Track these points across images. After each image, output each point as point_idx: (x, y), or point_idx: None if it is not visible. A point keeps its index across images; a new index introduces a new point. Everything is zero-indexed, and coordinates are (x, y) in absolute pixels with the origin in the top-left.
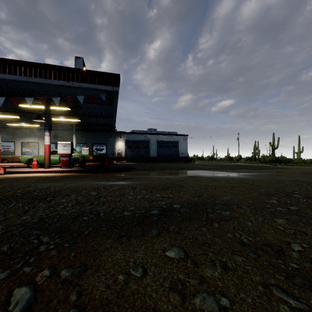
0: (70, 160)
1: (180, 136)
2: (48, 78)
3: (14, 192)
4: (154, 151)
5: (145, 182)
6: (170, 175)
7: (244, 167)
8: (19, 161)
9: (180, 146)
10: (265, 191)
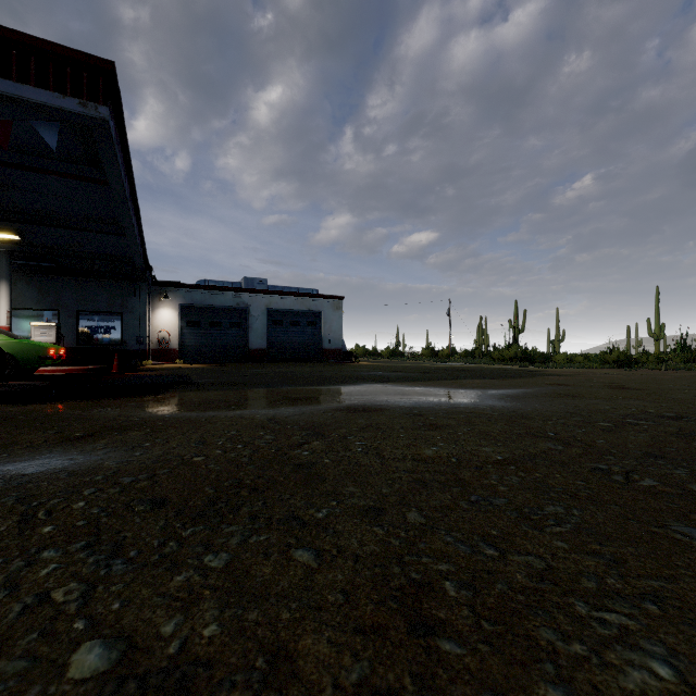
0: None
1: (325, 300)
2: None
3: None
4: (259, 335)
5: (161, 453)
6: (289, 404)
7: (471, 373)
8: None
9: (324, 322)
10: (675, 492)
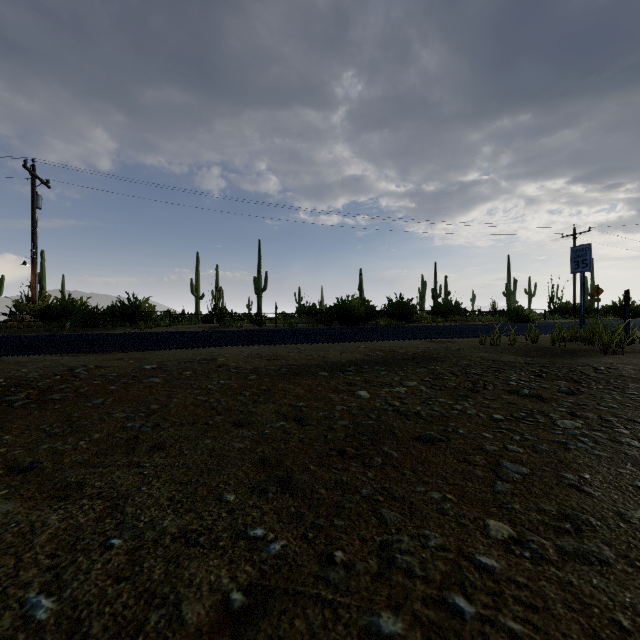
0: None
1: None
2: None
3: None
4: None
5: None
6: None
7: None
8: None
9: None
10: None
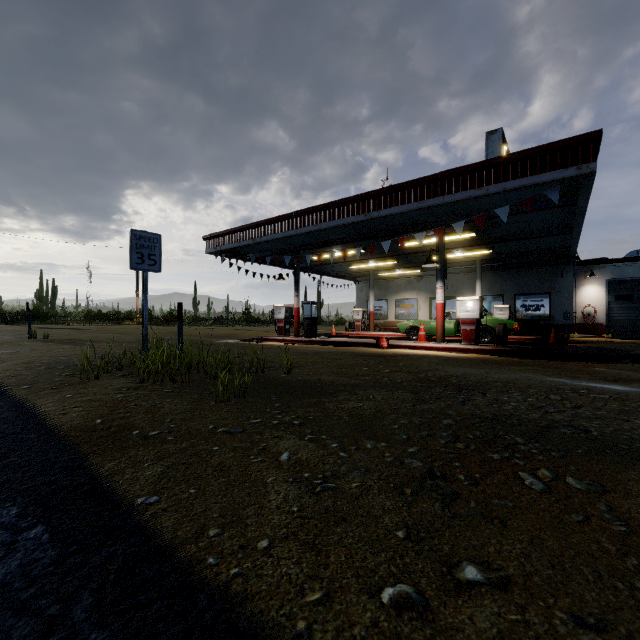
0: (478, 330)
1: None
2: (447, 193)
3: (425, 375)
4: None
5: None
6: None
7: None
8: (392, 328)
9: None
10: None
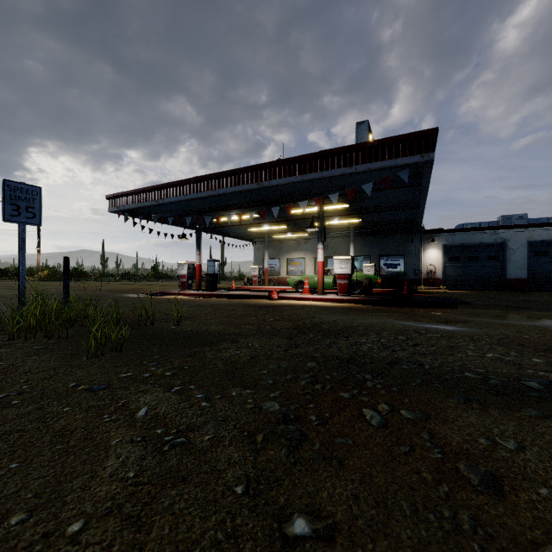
0: (350, 284)
1: None
2: (325, 169)
3: (303, 322)
4: (518, 266)
5: (499, 332)
6: None
7: None
8: (284, 283)
9: None
10: None
